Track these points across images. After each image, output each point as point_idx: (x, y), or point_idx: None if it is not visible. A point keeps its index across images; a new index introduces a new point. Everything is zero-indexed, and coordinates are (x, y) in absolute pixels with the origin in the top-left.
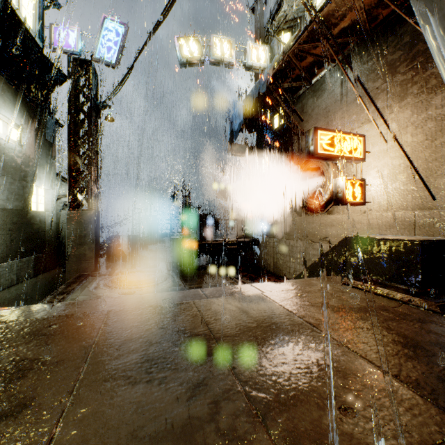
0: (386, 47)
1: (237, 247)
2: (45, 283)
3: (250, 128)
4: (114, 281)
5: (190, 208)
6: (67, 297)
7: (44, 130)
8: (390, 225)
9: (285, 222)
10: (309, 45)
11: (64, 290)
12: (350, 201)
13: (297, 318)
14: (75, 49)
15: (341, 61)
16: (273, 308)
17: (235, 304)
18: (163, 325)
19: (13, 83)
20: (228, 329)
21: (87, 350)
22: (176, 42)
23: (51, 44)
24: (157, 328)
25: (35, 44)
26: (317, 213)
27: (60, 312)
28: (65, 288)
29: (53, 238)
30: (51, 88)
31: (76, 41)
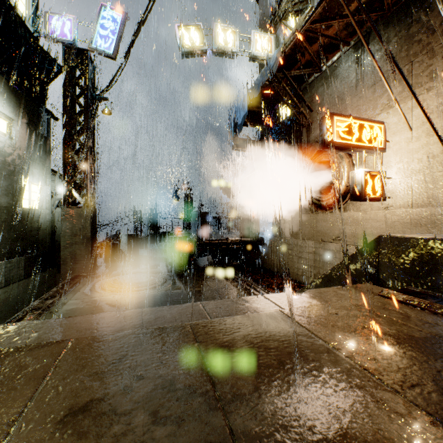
0: (410, 23)
1: (241, 247)
2: (38, 284)
3: (255, 122)
4: (110, 283)
5: (192, 207)
6: (56, 302)
7: (37, 123)
8: (416, 223)
9: (292, 220)
10: (322, 24)
11: (55, 294)
12: (369, 197)
13: (343, 358)
14: (71, 38)
15: (356, 43)
16: (302, 337)
17: (248, 330)
18: (142, 372)
19: (0, 69)
20: (242, 382)
21: (0, 434)
22: (176, 31)
23: (46, 34)
24: (132, 378)
25: (29, 33)
26: (328, 211)
27: (7, 341)
28: (57, 291)
29: (47, 237)
30: (47, 81)
31: (72, 30)
